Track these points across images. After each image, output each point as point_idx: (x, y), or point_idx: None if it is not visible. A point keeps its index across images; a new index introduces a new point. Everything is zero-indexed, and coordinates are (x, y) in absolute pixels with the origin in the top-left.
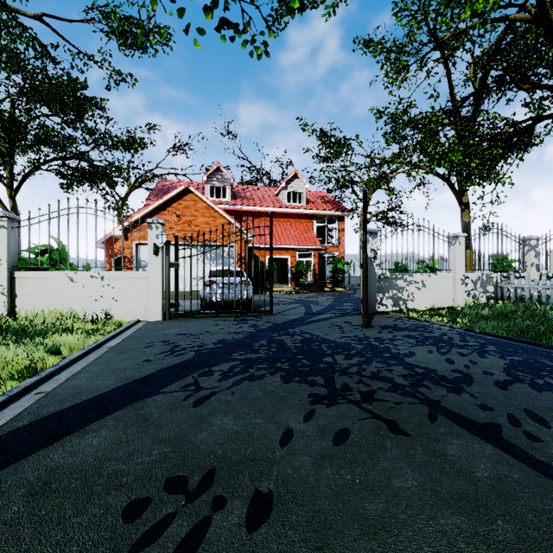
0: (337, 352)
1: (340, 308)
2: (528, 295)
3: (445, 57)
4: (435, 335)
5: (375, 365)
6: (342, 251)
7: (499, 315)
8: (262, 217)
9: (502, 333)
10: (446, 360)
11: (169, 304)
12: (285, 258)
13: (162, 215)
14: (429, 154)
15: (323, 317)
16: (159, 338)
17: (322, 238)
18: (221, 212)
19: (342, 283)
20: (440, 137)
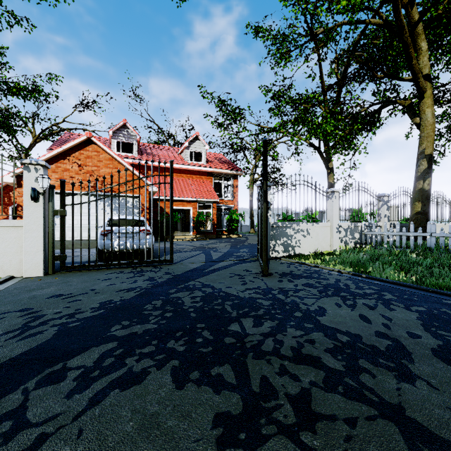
0: (244, 314)
1: (238, 254)
2: (386, 240)
3: (318, 47)
4: (332, 282)
5: (291, 332)
6: (236, 204)
7: (374, 259)
8: (166, 172)
9: (386, 278)
10: (360, 318)
11: (54, 257)
12: (188, 210)
13: (61, 164)
14: (307, 124)
15: (223, 265)
16: (20, 304)
17: (220, 193)
18: (125, 164)
19: (236, 231)
20: (316, 111)
